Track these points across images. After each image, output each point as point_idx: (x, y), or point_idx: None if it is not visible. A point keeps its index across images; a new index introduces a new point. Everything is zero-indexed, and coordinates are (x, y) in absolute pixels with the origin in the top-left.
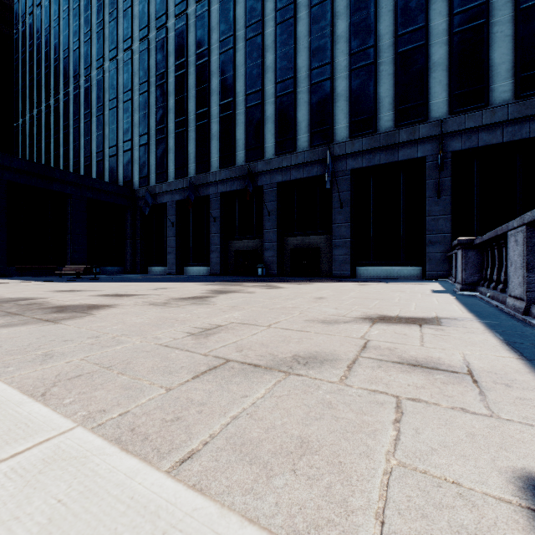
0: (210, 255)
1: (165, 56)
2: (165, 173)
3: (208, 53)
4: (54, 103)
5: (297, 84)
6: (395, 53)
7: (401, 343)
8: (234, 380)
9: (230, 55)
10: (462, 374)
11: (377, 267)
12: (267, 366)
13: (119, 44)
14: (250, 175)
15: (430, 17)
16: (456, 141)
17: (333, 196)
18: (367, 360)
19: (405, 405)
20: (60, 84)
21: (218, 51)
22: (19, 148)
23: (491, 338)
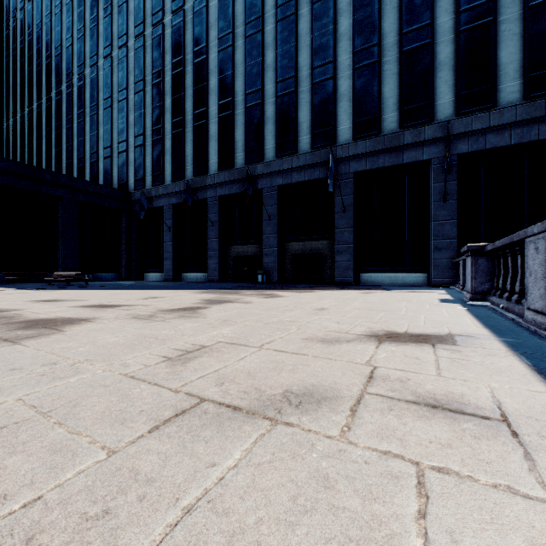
0: (208, 261)
1: (162, 54)
2: (162, 175)
3: (206, 51)
4: (46, 102)
5: (298, 84)
6: (400, 52)
7: (414, 372)
8: (203, 435)
9: (229, 53)
10: (495, 420)
11: (381, 273)
12: (250, 409)
13: (113, 41)
14: (249, 178)
15: (435, 15)
16: (463, 143)
17: (336, 199)
18: (375, 399)
19: (429, 479)
20: (52, 83)
21: (217, 49)
22: (10, 149)
23: (517, 364)
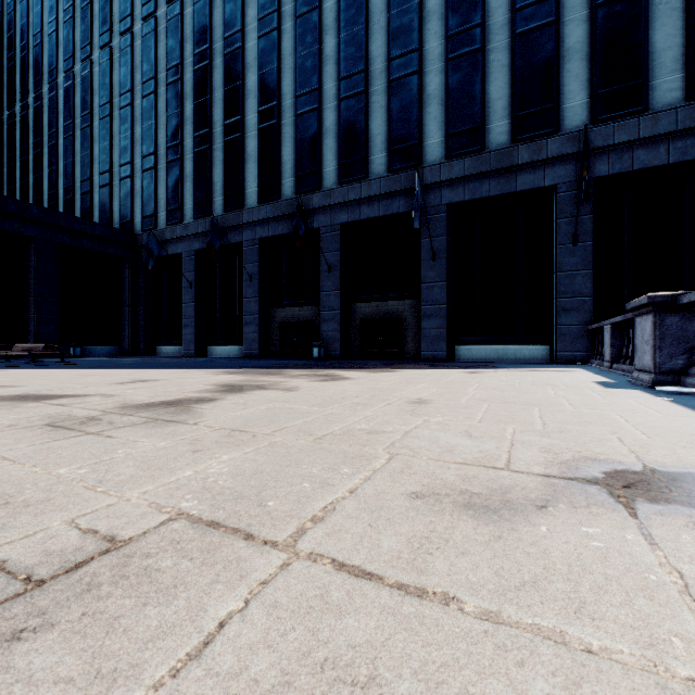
0: (244, 329)
1: (180, 41)
2: (180, 210)
3: (242, 37)
4: (21, 110)
5: (369, 81)
6: (512, 35)
7: None
8: None
9: (273, 40)
10: None
11: (485, 345)
12: None
13: (113, 25)
14: (301, 211)
15: None
16: (601, 163)
17: (423, 242)
18: None
19: None
20: (30, 84)
21: (256, 34)
22: None
23: None
